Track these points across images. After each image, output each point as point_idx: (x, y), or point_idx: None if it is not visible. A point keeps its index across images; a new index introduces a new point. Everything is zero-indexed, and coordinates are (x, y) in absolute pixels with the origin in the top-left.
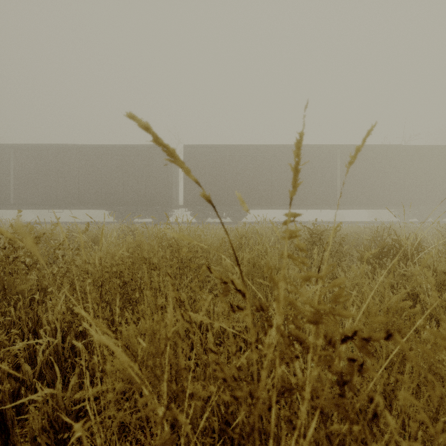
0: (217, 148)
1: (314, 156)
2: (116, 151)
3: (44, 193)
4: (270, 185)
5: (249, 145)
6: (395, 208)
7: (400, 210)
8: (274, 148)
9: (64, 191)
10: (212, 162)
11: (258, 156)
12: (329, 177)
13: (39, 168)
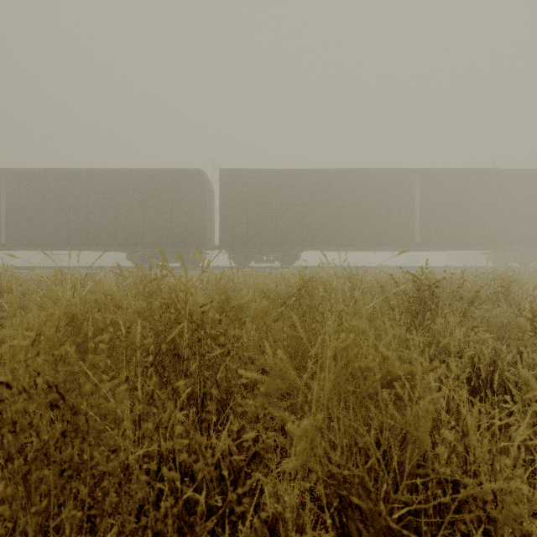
0: (263, 172)
1: (386, 183)
2: (134, 177)
3: (44, 230)
4: (329, 220)
5: (303, 170)
6: (488, 250)
7: (494, 251)
8: (335, 173)
9: (68, 228)
10: (256, 191)
11: (314, 183)
12: (405, 209)
13: (37, 199)
